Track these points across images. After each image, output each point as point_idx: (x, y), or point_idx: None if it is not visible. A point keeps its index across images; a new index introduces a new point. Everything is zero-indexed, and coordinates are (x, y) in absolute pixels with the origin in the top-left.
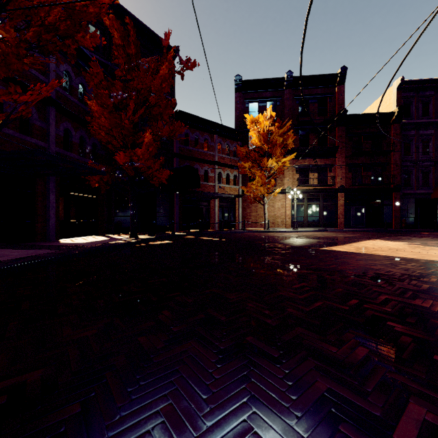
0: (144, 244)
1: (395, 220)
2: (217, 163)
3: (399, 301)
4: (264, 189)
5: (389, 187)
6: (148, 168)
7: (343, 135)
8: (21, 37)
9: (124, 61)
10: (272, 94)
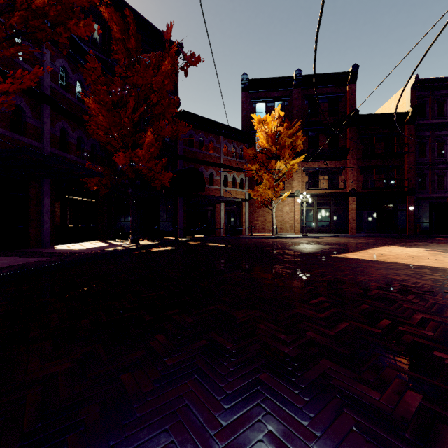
0: (144, 251)
1: (409, 225)
2: (223, 166)
3: (439, 321)
4: (272, 193)
5: (403, 190)
6: (150, 170)
7: (355, 137)
8: (5, 23)
9: (124, 56)
10: (280, 94)
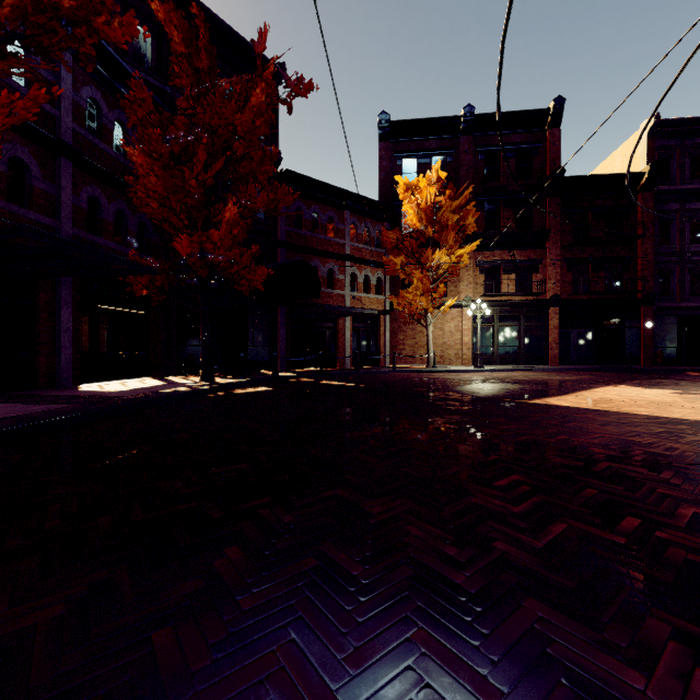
0: (222, 393)
1: (644, 351)
2: (350, 258)
3: None
4: (427, 301)
5: (635, 297)
6: (232, 264)
7: (559, 212)
8: None
9: (190, 81)
10: (440, 144)
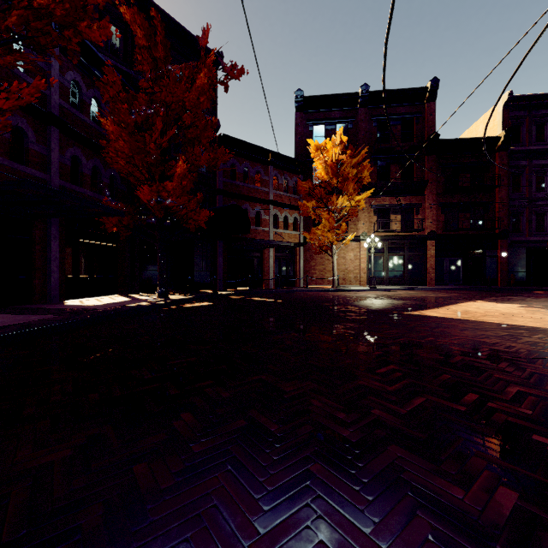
0: (175, 307)
1: (501, 275)
2: (273, 203)
3: (539, 396)
4: (332, 236)
5: (494, 232)
6: (182, 208)
7: (434, 167)
8: (0, 24)
9: (150, 67)
10: (343, 114)
